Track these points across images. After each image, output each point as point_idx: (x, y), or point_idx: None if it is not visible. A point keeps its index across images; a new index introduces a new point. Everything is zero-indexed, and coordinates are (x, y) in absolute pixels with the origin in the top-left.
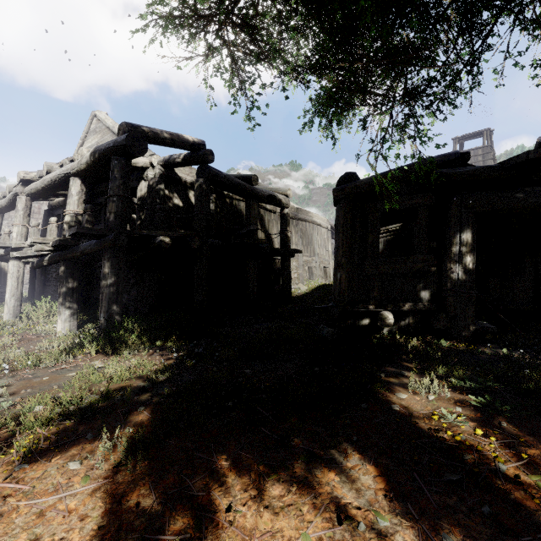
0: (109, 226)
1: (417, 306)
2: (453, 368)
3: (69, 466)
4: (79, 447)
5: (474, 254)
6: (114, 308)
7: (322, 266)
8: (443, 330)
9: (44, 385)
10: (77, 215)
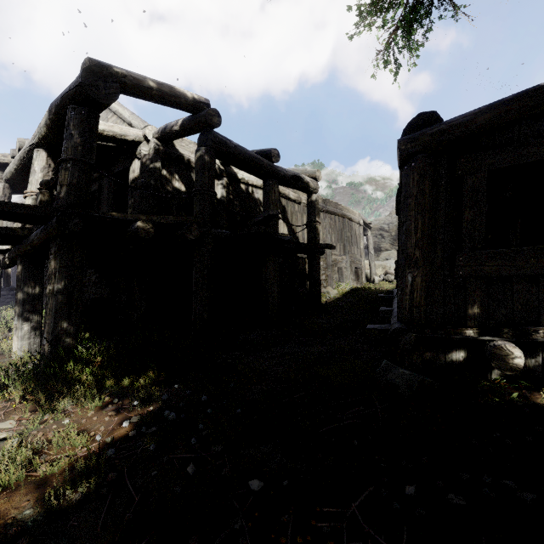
0: (59, 205)
1: None
2: None
3: None
4: None
5: None
6: (64, 326)
7: (353, 267)
8: None
9: None
10: (36, 196)
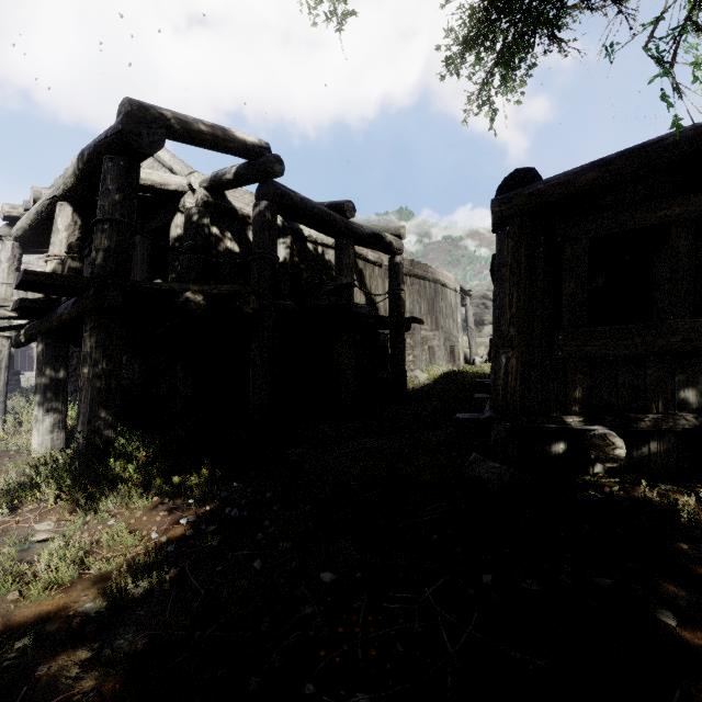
0: (94, 274)
1: (670, 421)
2: None
3: None
4: None
5: None
6: (101, 416)
7: (448, 345)
8: None
9: None
10: (61, 260)
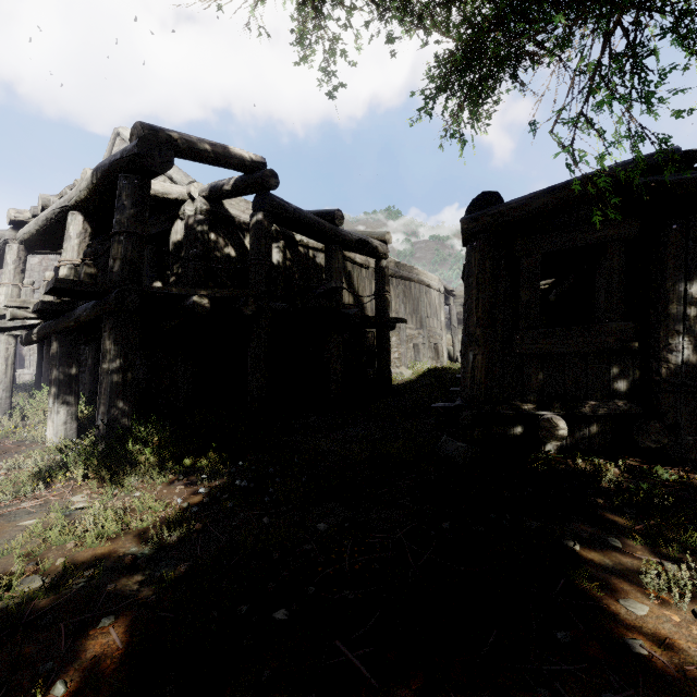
0: (112, 280)
1: (605, 407)
2: None
3: None
4: None
5: None
6: (119, 406)
7: (432, 343)
8: (653, 449)
9: None
10: (75, 266)
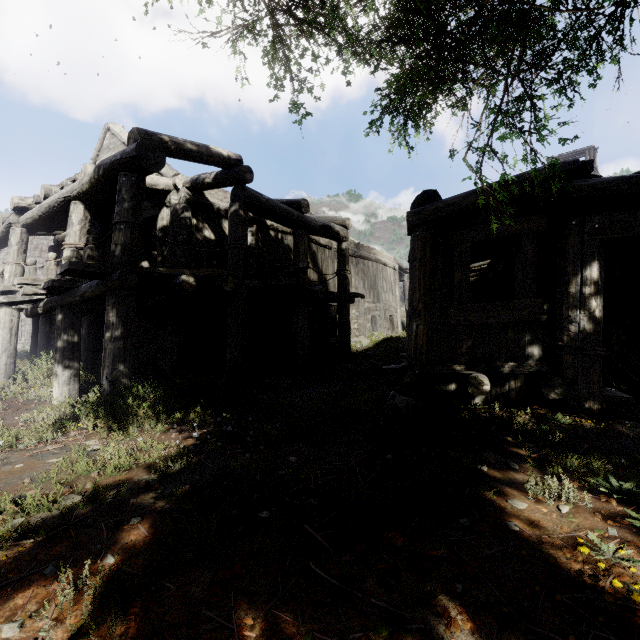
0: (114, 262)
1: (521, 367)
2: (587, 459)
3: (1, 631)
4: (29, 591)
5: (601, 298)
6: (120, 368)
7: (388, 315)
8: (557, 400)
9: (13, 477)
10: (78, 248)
